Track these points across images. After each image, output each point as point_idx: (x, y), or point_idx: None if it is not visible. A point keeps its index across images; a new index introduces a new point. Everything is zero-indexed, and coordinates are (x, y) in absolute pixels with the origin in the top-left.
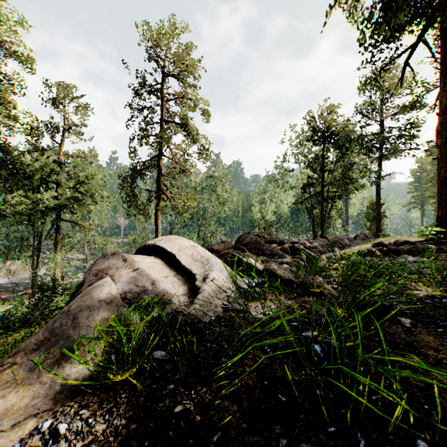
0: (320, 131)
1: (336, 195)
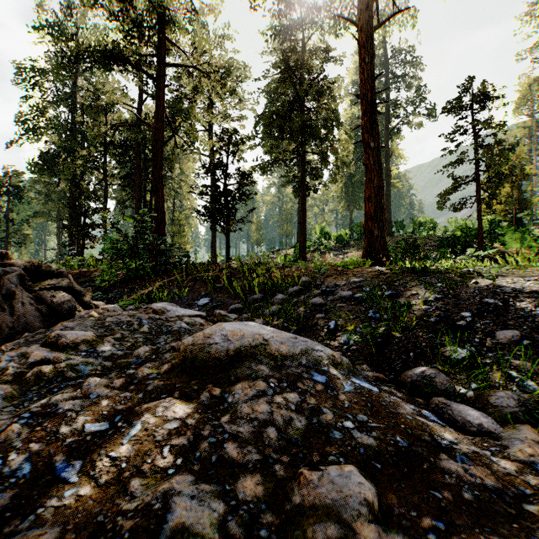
0: (6, 187)
1: (22, 242)
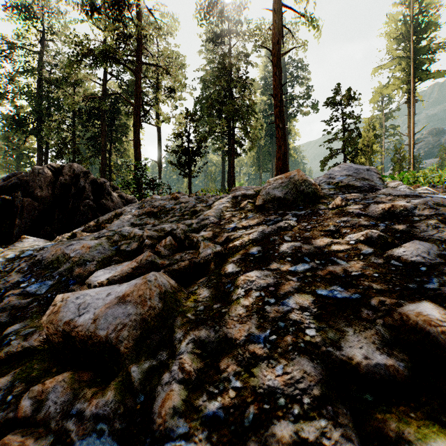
0: None
1: None
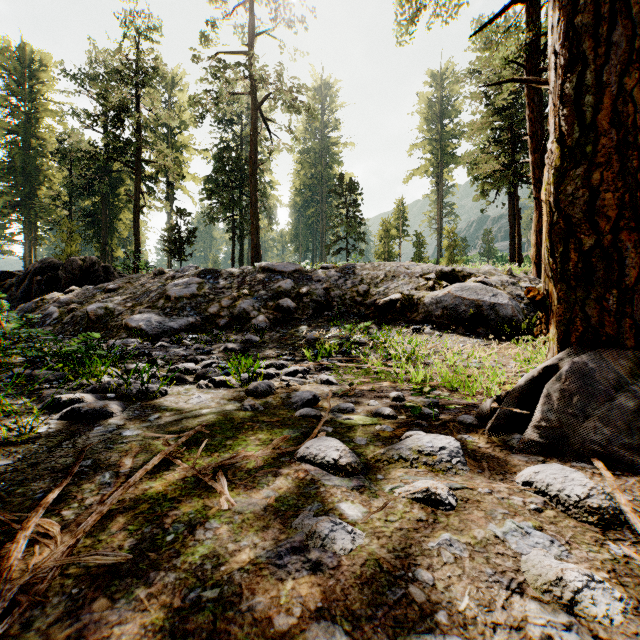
0: None
1: None
